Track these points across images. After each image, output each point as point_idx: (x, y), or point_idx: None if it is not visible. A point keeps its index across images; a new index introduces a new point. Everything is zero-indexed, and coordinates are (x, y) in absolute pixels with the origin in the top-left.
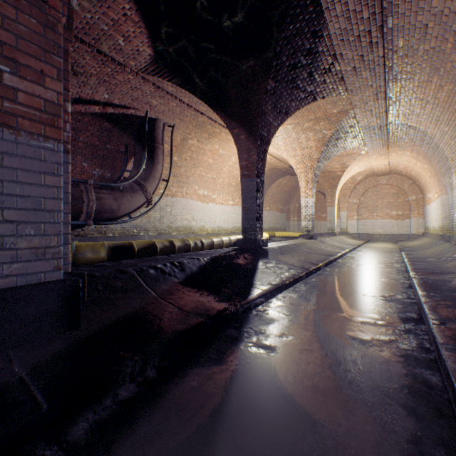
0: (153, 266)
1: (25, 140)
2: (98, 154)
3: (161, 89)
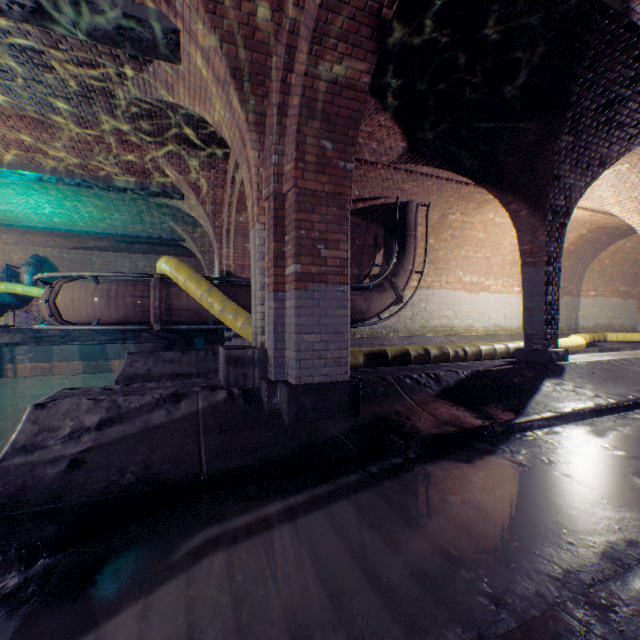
0: (408, 375)
1: (330, 288)
2: None
3: (414, 173)
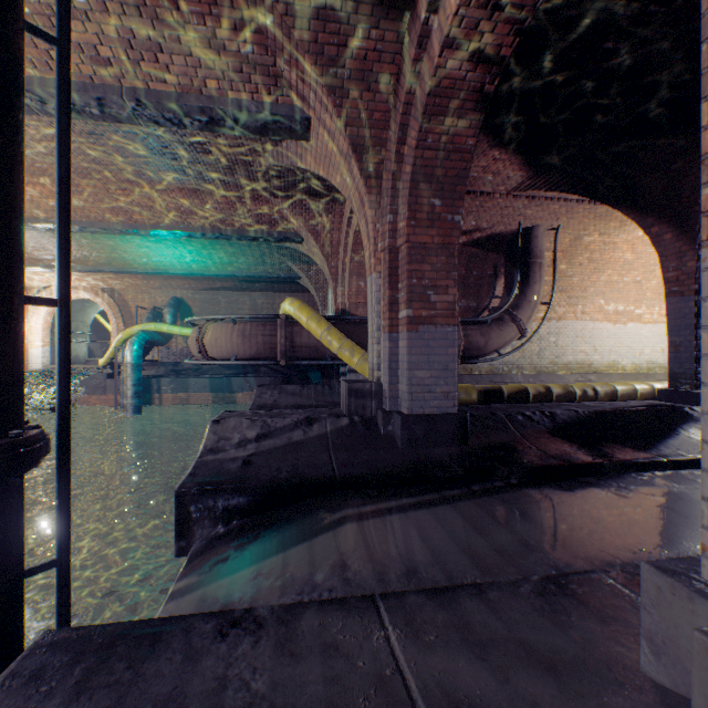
0: (520, 412)
1: (439, 329)
2: (463, 284)
3: (536, 198)
